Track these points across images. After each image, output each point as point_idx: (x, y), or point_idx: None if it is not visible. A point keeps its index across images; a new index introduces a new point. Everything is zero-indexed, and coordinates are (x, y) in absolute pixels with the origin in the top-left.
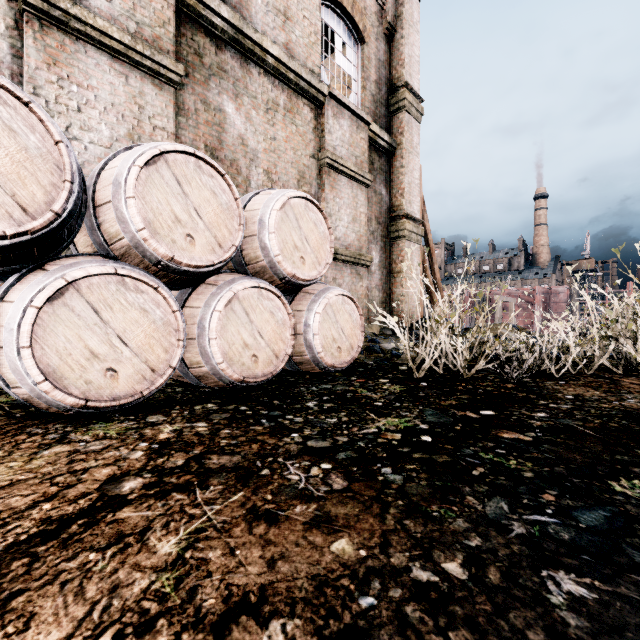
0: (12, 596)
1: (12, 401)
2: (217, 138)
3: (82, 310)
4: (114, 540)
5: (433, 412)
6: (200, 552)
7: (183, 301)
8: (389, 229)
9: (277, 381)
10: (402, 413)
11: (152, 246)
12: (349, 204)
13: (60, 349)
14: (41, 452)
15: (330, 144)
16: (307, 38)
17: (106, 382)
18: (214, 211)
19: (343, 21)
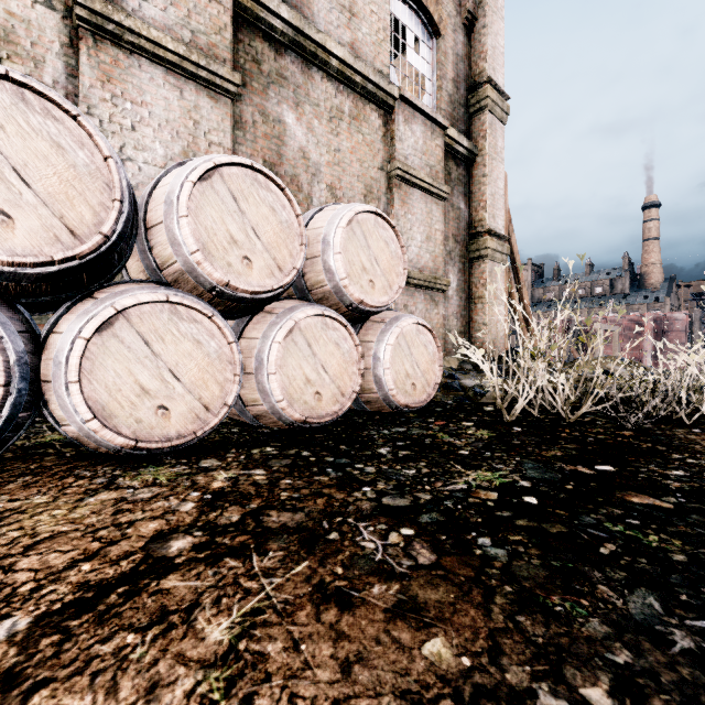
0: (35, 687)
1: (64, 439)
2: (276, 152)
3: (132, 342)
4: (156, 618)
5: (534, 465)
6: (257, 643)
7: (240, 331)
8: (469, 248)
9: (343, 422)
10: (495, 465)
11: (206, 270)
12: (422, 221)
13: (109, 384)
14: (87, 499)
15: (401, 153)
16: (375, 35)
17: (157, 421)
18: (273, 230)
19: (415, 13)
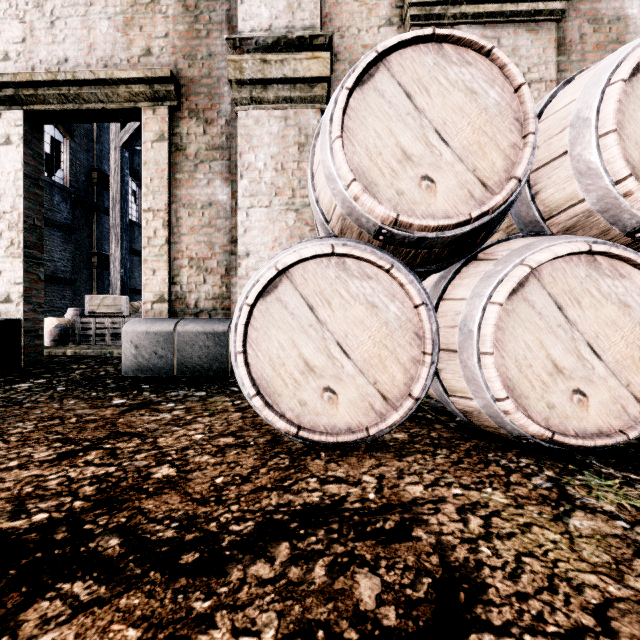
0: None
1: (426, 402)
2: None
3: (543, 306)
4: None
5: None
6: None
7: None
8: None
9: None
10: None
11: (638, 202)
12: None
13: (518, 358)
14: (566, 519)
15: None
16: None
17: (571, 409)
18: None
19: None
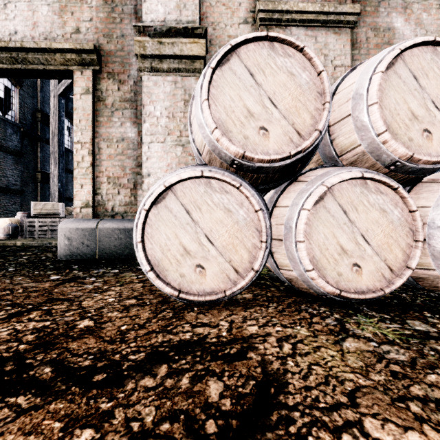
0: None
1: (267, 274)
2: None
3: (335, 211)
4: None
5: None
6: None
7: None
8: None
9: None
10: None
11: (391, 147)
12: None
13: (320, 244)
14: (341, 343)
15: None
16: None
17: (352, 276)
18: None
19: None
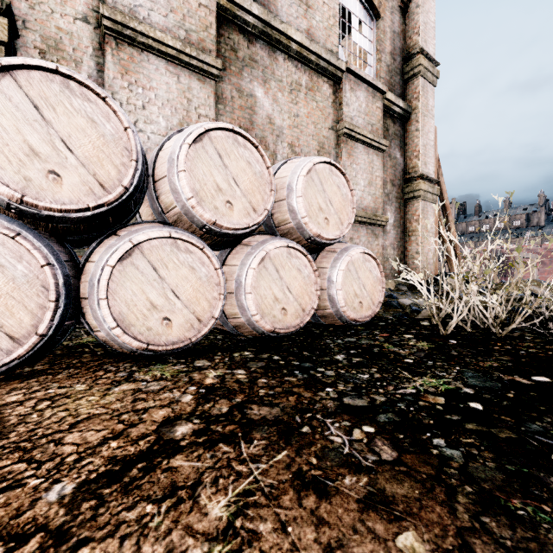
0: (79, 545)
1: (96, 341)
2: (249, 120)
3: (144, 268)
4: (168, 492)
5: (474, 374)
6: (250, 522)
7: (223, 260)
8: (404, 190)
9: (303, 332)
10: (438, 373)
11: (198, 212)
12: (365, 169)
13: (128, 301)
14: (113, 388)
15: (347, 115)
16: (326, 22)
17: (162, 329)
18: (249, 179)
19: (359, 1)
